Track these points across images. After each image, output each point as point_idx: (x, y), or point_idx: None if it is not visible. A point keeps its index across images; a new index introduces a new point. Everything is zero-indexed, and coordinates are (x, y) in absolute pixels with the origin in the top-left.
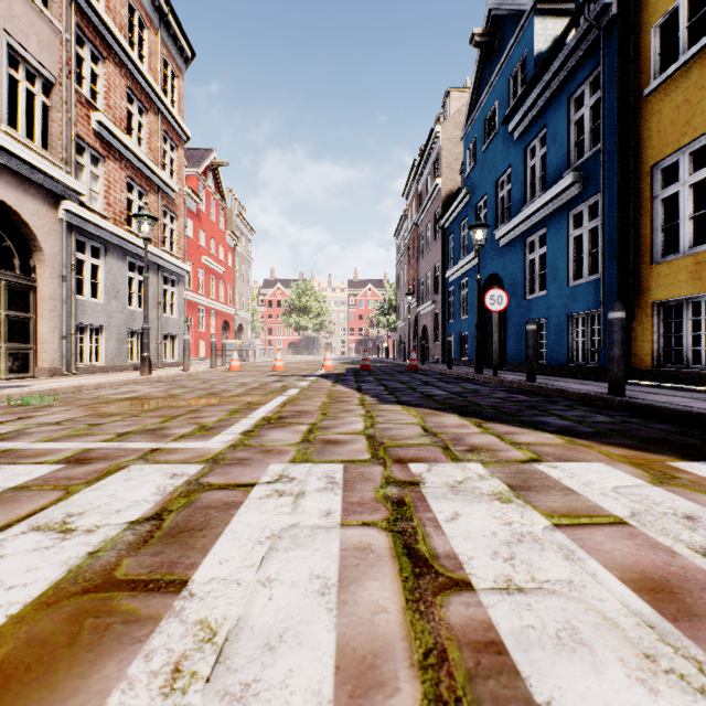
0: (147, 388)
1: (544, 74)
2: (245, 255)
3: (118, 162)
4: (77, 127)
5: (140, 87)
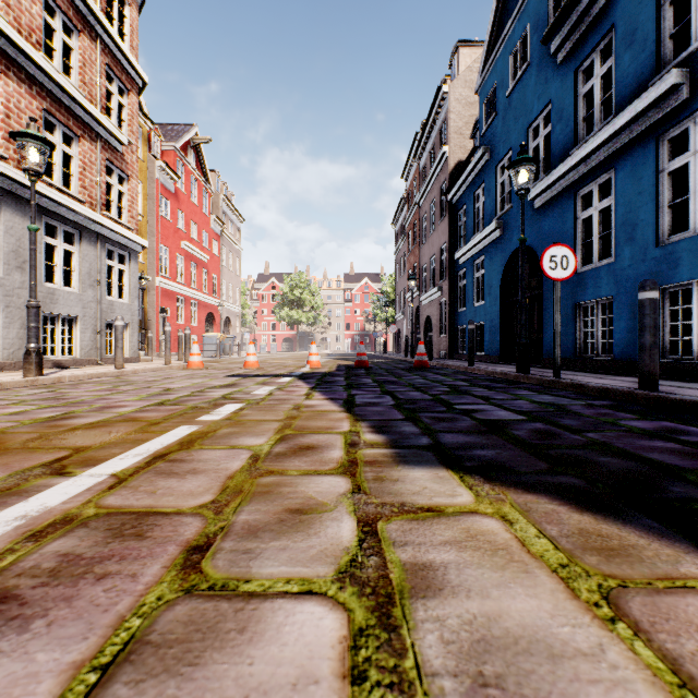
0: None
1: None
2: (233, 243)
3: (25, 86)
4: None
5: None
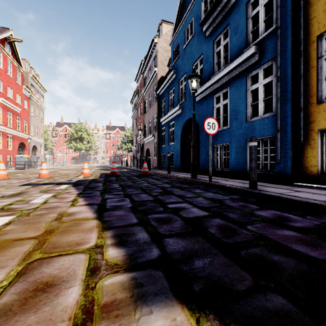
0: None
1: None
2: (38, 103)
3: None
4: None
5: None
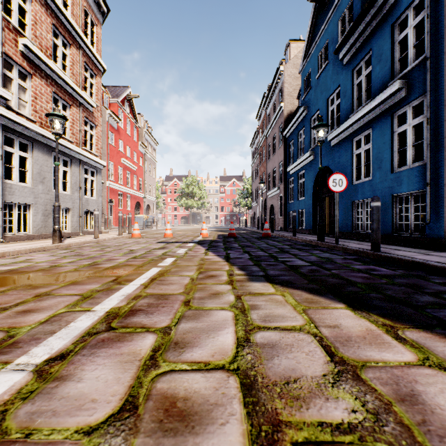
0: (43, 257)
1: (368, 12)
2: (151, 158)
3: (44, 80)
4: (5, 47)
5: (64, 26)
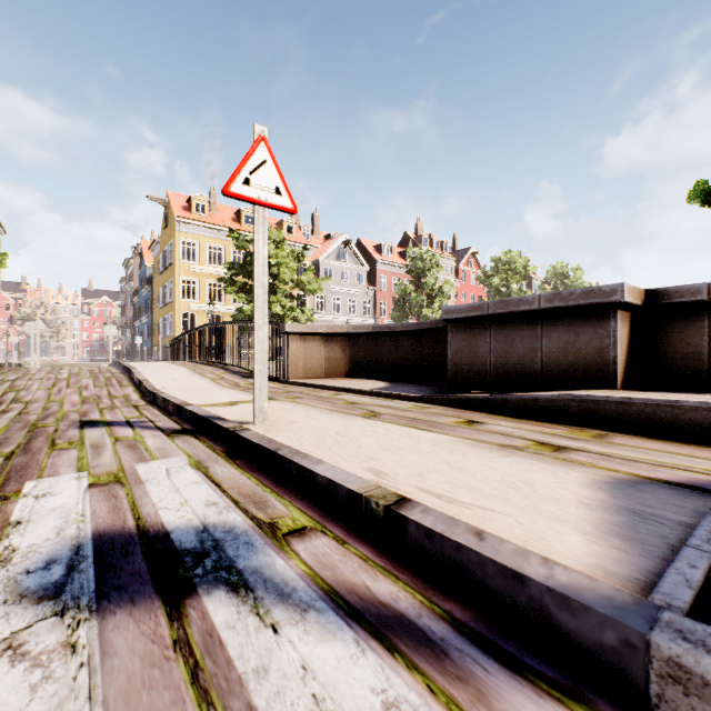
0: None
1: (149, 283)
2: None
3: None
4: None
5: None
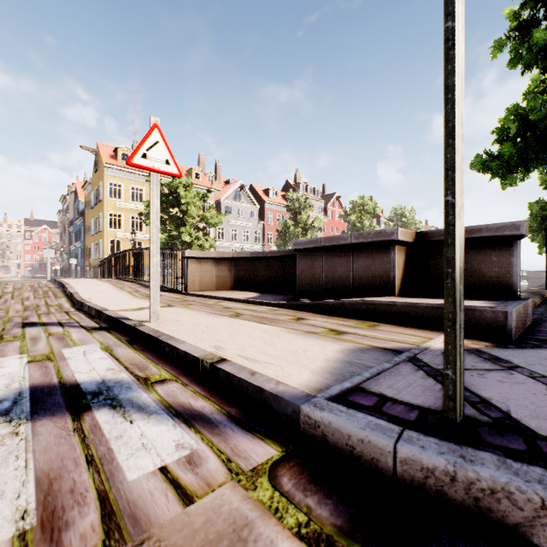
0: None
1: (83, 215)
2: None
3: None
4: None
5: None
